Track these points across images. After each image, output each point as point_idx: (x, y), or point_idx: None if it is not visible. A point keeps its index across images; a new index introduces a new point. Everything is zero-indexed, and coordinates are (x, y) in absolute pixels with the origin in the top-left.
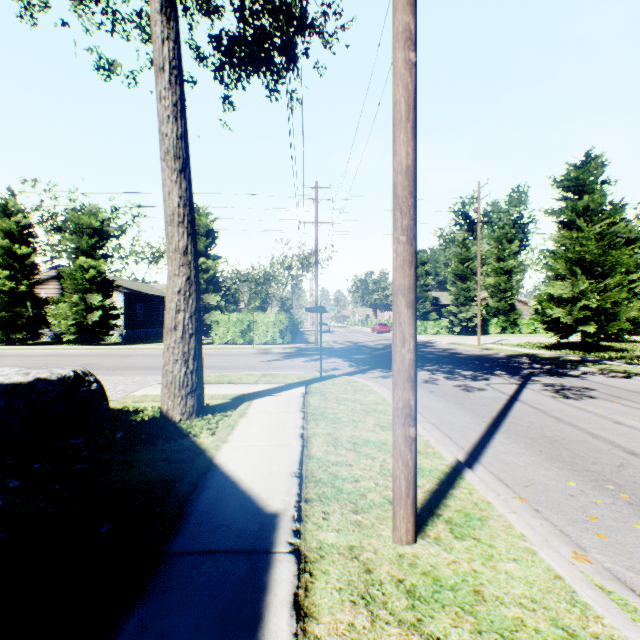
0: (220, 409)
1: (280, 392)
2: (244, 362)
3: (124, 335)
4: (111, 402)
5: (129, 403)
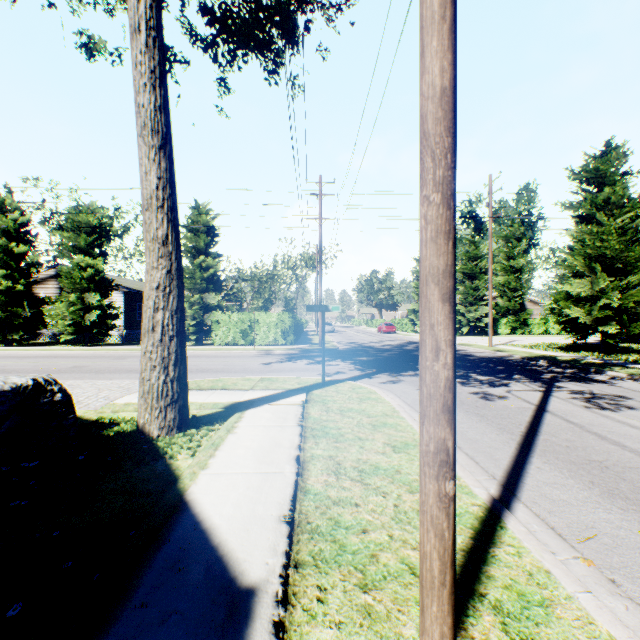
0: (207, 421)
1: (277, 400)
2: (243, 364)
3: (124, 335)
4: (88, 412)
5: (107, 413)
